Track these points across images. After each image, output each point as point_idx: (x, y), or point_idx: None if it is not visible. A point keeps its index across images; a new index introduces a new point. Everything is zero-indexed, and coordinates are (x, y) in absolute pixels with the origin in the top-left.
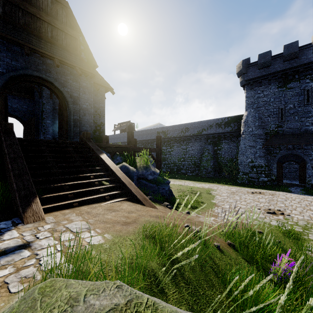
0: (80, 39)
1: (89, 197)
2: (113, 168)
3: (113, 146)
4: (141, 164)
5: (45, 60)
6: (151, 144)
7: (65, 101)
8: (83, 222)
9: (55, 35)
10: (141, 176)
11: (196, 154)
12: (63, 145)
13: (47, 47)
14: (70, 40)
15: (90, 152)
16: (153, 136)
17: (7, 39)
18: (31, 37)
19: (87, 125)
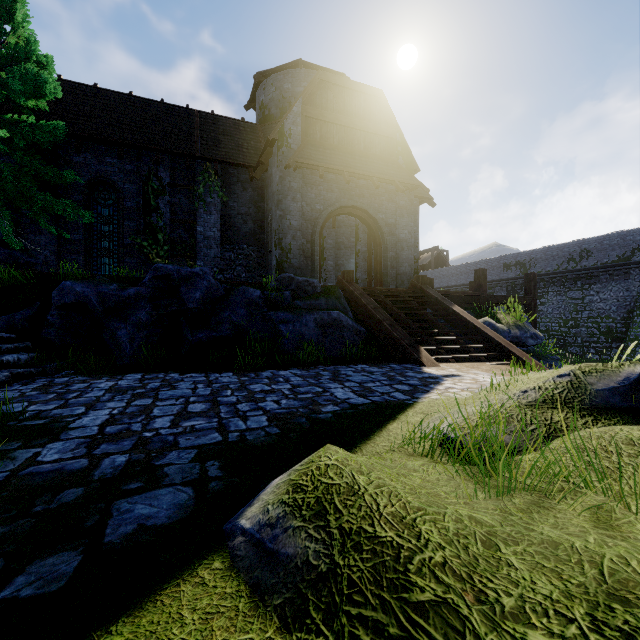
0: (397, 137)
1: (464, 355)
2: (476, 324)
3: (451, 295)
4: (508, 321)
5: (358, 182)
6: (489, 291)
7: (379, 233)
8: (484, 372)
9: (368, 144)
10: (514, 339)
11: (614, 310)
12: (400, 294)
13: (362, 165)
14: (384, 143)
15: (431, 303)
16: (494, 274)
17: (327, 169)
18: (346, 157)
19: (405, 265)
